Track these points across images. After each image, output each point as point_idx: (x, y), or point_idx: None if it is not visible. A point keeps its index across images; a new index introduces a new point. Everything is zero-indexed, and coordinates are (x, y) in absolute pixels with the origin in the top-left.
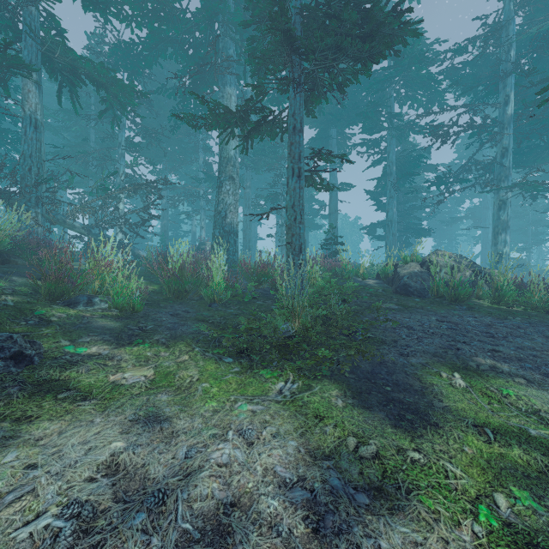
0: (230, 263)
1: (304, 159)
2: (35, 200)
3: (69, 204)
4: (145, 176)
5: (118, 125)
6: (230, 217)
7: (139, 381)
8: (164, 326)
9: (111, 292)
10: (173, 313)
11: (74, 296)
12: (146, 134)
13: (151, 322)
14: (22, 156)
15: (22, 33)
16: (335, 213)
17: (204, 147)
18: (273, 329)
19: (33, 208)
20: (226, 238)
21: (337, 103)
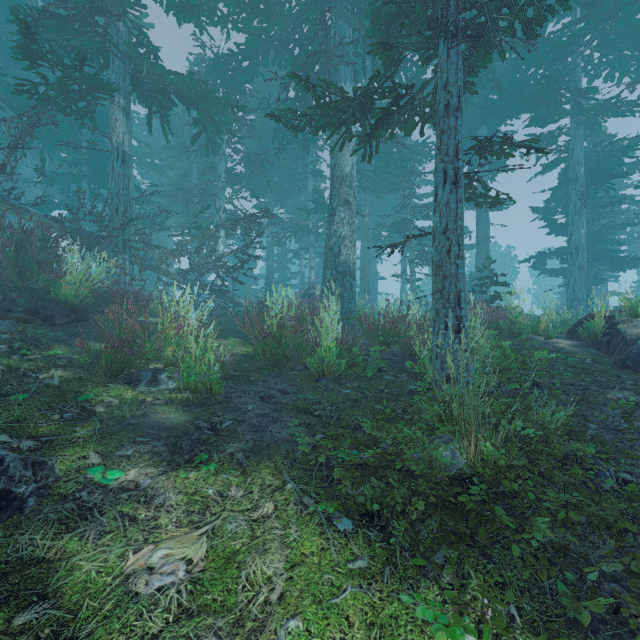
0: (345, 314)
1: (462, 155)
2: (122, 244)
3: (157, 247)
4: (247, 211)
5: (213, 150)
6: (345, 253)
7: (170, 585)
8: (247, 422)
9: (181, 366)
10: (265, 395)
11: (138, 369)
12: (247, 161)
13: (230, 413)
14: (110, 195)
15: (110, 55)
16: (486, 241)
17: (314, 172)
18: (427, 461)
19: (120, 253)
20: (339, 280)
21: (493, 87)
